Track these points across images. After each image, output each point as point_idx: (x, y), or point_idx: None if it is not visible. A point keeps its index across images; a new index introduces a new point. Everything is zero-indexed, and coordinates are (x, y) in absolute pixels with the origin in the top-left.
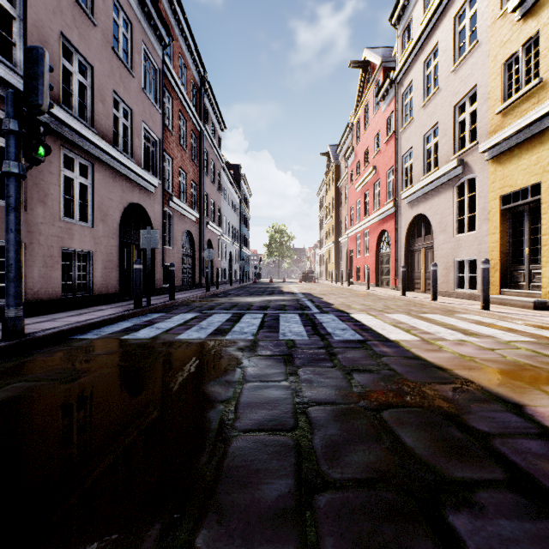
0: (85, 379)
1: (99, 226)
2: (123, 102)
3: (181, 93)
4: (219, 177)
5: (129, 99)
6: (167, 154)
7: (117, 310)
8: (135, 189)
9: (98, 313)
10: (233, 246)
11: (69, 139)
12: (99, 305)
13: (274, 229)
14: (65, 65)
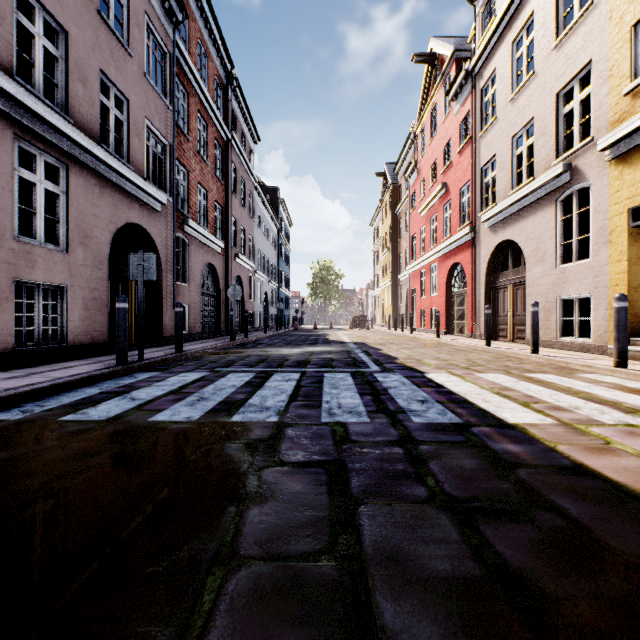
0: None
1: (77, 252)
2: (116, 88)
3: (200, 89)
4: (251, 200)
5: (125, 85)
6: (181, 165)
7: (88, 369)
8: (133, 205)
9: (56, 373)
10: (270, 285)
11: (26, 126)
12: (71, 360)
13: (319, 266)
14: (22, 22)
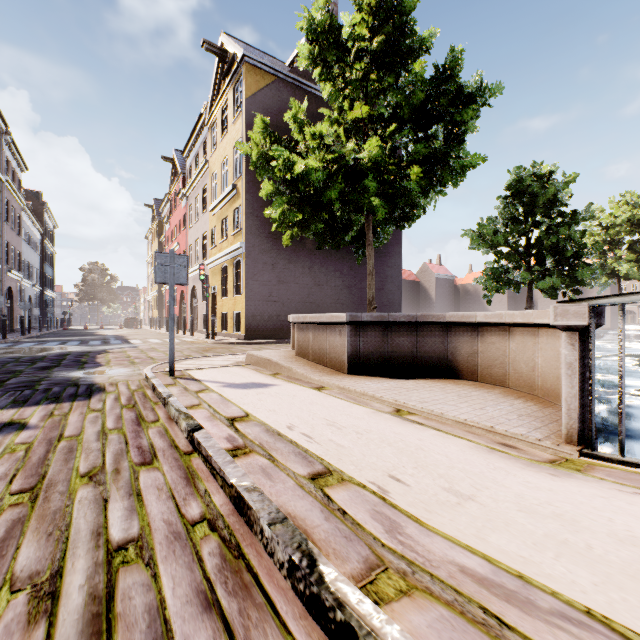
0: (27, 349)
1: None
2: None
3: None
4: (19, 220)
5: None
6: None
7: None
8: None
9: None
10: (34, 289)
11: None
12: None
13: (90, 267)
14: None
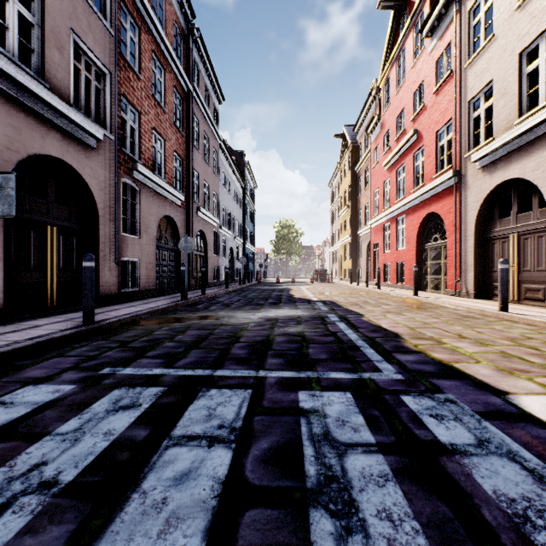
0: None
1: None
2: None
3: (154, 27)
4: (215, 158)
5: None
6: (130, 104)
7: None
8: (50, 133)
9: None
10: (235, 241)
11: None
12: None
13: (281, 224)
14: None
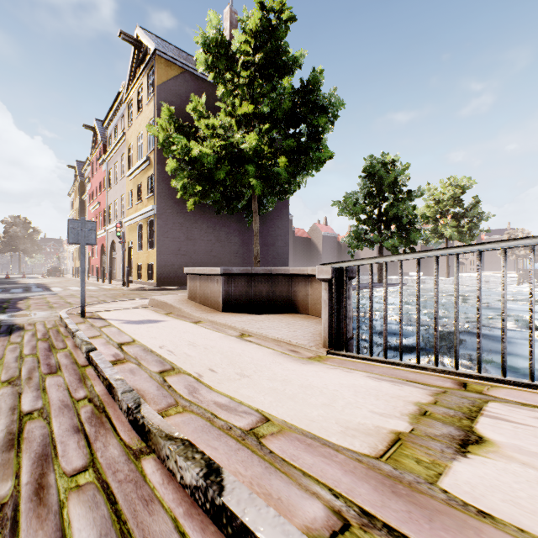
0: None
1: None
2: None
3: None
4: None
5: None
6: None
7: None
8: None
9: None
10: None
11: None
12: None
13: (12, 220)
14: None
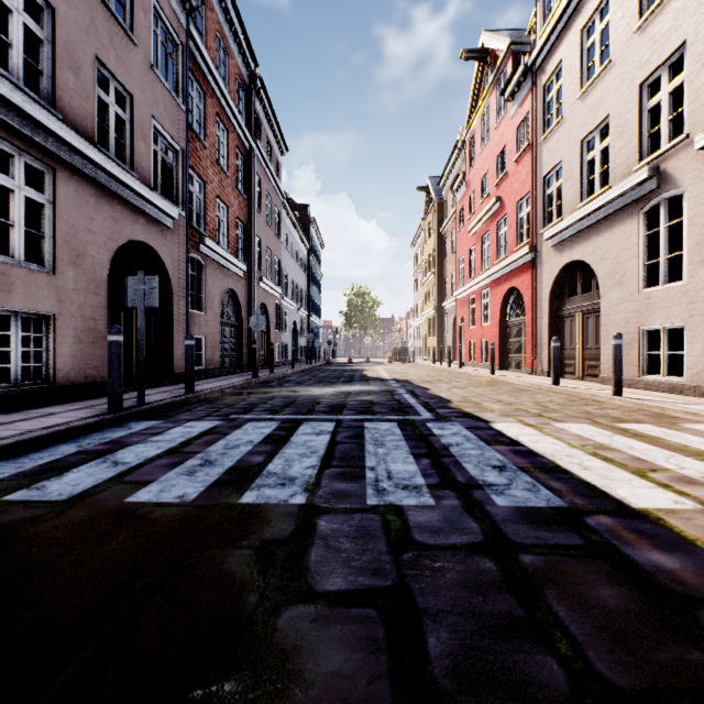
0: None
1: (66, 273)
2: (117, 81)
3: (219, 89)
4: (277, 218)
5: (128, 78)
6: (197, 175)
7: (72, 417)
8: (137, 219)
9: (29, 424)
10: (299, 314)
11: (0, 119)
12: (56, 405)
13: (353, 292)
14: None
